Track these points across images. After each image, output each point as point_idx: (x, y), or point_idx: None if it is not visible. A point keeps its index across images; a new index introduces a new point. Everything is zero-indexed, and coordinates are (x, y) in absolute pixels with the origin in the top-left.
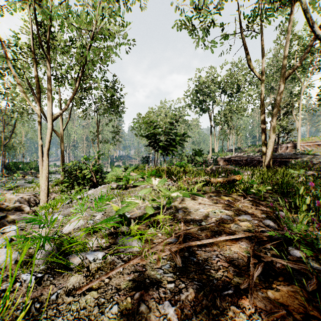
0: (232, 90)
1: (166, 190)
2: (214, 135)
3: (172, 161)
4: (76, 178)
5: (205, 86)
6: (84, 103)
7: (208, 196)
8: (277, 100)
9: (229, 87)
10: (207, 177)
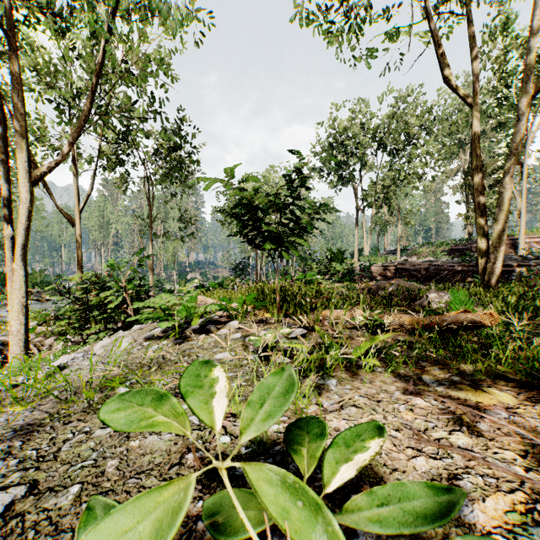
0: (397, 144)
1: (308, 509)
2: (364, 224)
3: (288, 272)
4: (89, 308)
5: (348, 136)
6: (123, 161)
7: (415, 380)
8: (516, 142)
9: (391, 138)
10: (383, 312)
